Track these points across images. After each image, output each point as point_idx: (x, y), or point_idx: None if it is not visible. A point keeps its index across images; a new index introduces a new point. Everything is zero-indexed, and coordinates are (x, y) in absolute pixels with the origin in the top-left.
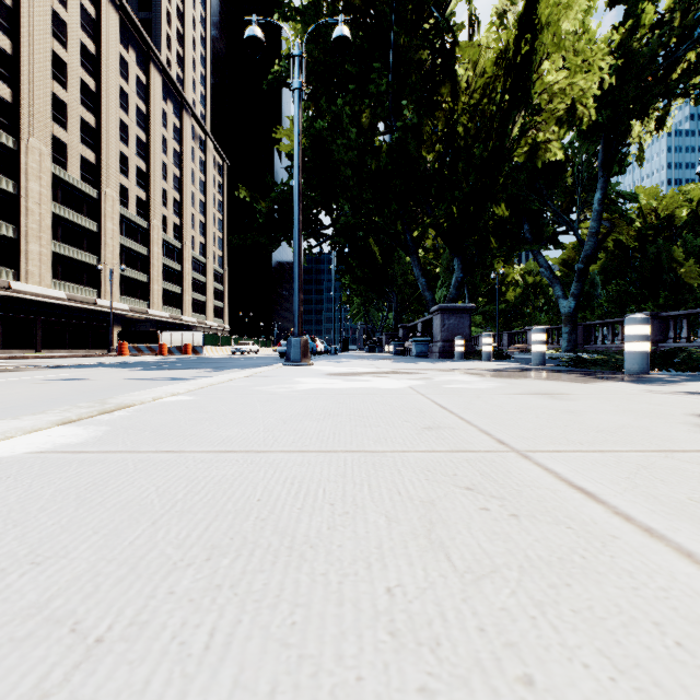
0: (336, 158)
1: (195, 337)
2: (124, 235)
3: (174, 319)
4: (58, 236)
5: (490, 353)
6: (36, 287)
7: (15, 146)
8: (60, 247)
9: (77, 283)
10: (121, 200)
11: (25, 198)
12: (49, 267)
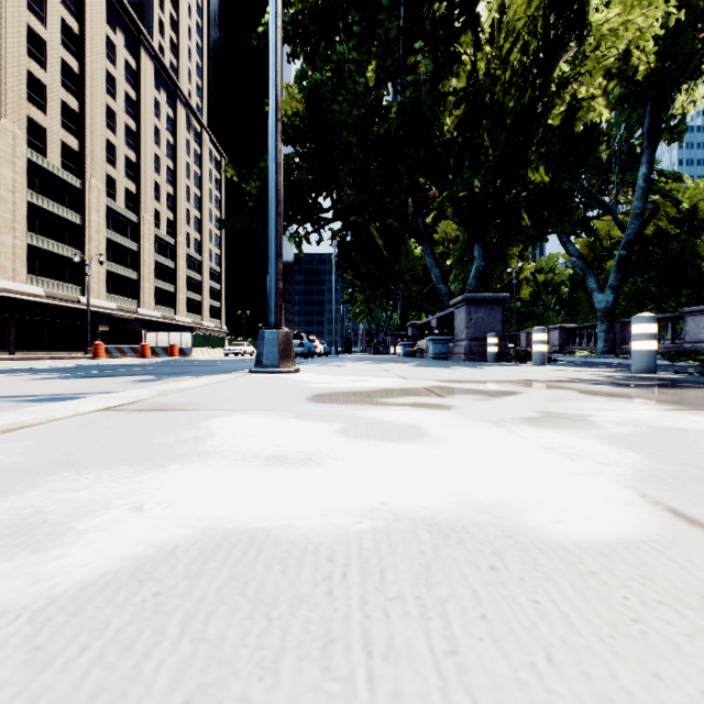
0: (336, 119)
1: (183, 337)
2: (111, 229)
3: (167, 319)
4: (36, 228)
5: (544, 354)
6: (9, 282)
7: None
8: (38, 240)
9: (57, 280)
10: (109, 192)
11: None
12: (25, 261)
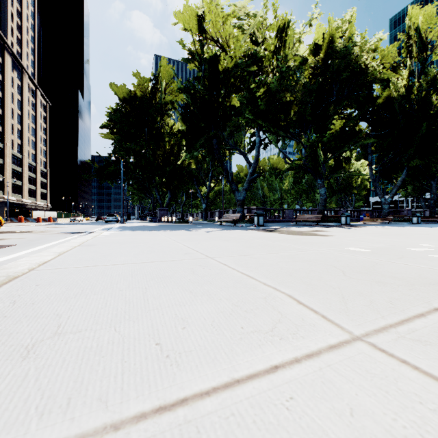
0: (128, 161)
1: (52, 213)
2: None
3: (18, 201)
4: None
5: (166, 221)
6: None
7: None
8: None
9: None
10: None
11: None
12: None
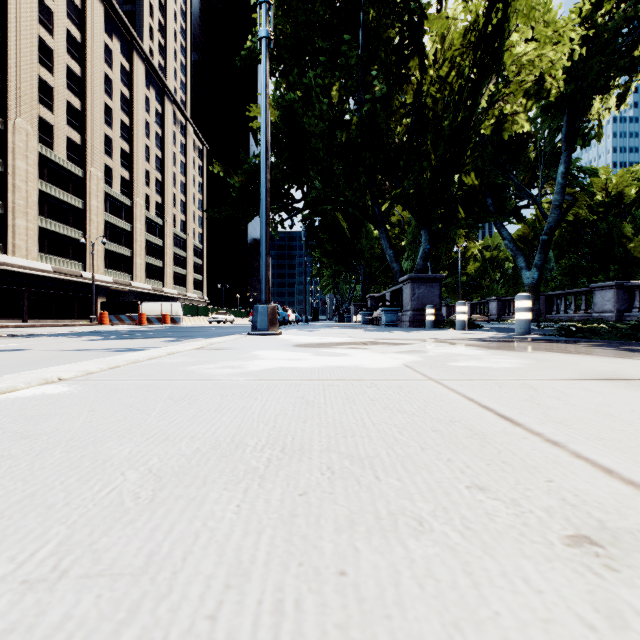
0: (306, 130)
1: (173, 307)
2: (108, 212)
3: (156, 291)
4: (45, 212)
5: (465, 322)
6: (23, 260)
7: (3, 126)
8: (47, 223)
9: (63, 257)
10: (106, 179)
11: (12, 175)
12: (36, 241)
